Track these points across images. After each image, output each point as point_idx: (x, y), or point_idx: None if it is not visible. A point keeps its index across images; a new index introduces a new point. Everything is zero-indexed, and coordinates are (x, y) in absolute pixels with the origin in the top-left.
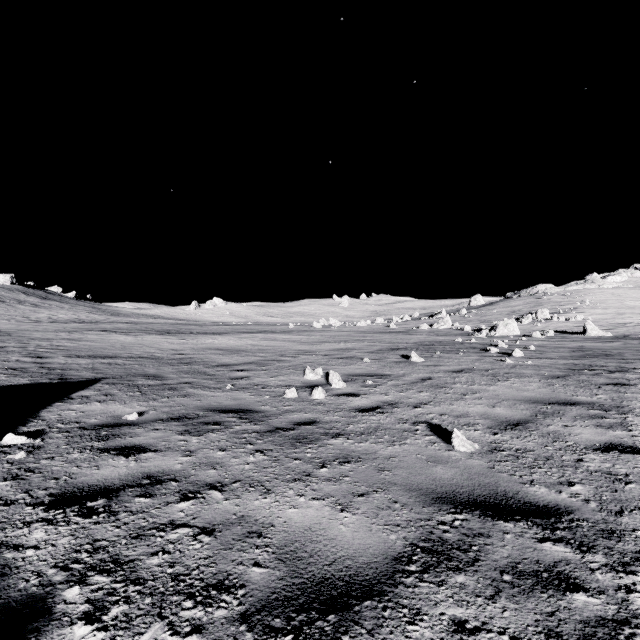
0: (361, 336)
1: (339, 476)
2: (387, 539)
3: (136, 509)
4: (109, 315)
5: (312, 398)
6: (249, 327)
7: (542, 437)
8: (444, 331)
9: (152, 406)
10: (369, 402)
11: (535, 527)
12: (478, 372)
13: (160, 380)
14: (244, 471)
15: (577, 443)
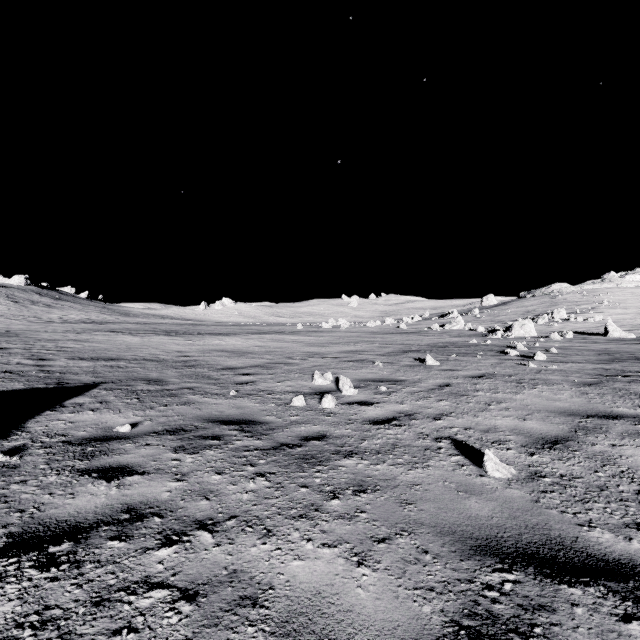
0: (371, 337)
1: (354, 511)
2: (419, 613)
3: (106, 558)
4: (119, 315)
5: (321, 407)
6: (257, 327)
7: (588, 459)
8: (457, 332)
9: (148, 416)
10: (384, 412)
11: (611, 596)
12: (500, 378)
13: (161, 385)
14: (241, 503)
15: (632, 468)
